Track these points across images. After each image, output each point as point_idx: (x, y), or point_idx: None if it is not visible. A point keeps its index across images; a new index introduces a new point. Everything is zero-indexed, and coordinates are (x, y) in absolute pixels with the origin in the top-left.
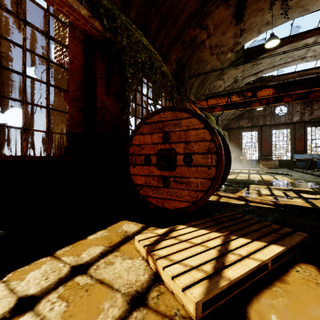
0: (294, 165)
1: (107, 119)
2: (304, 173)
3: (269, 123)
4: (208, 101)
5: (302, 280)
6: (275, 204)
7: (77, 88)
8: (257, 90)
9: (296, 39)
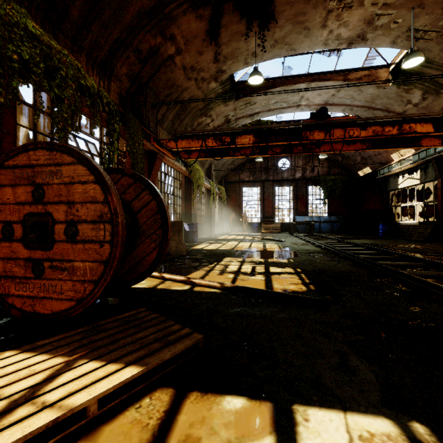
0: (294, 229)
1: None
2: (300, 238)
3: (272, 178)
4: (178, 143)
5: (128, 426)
6: (222, 286)
7: None
8: (237, 136)
9: (289, 82)
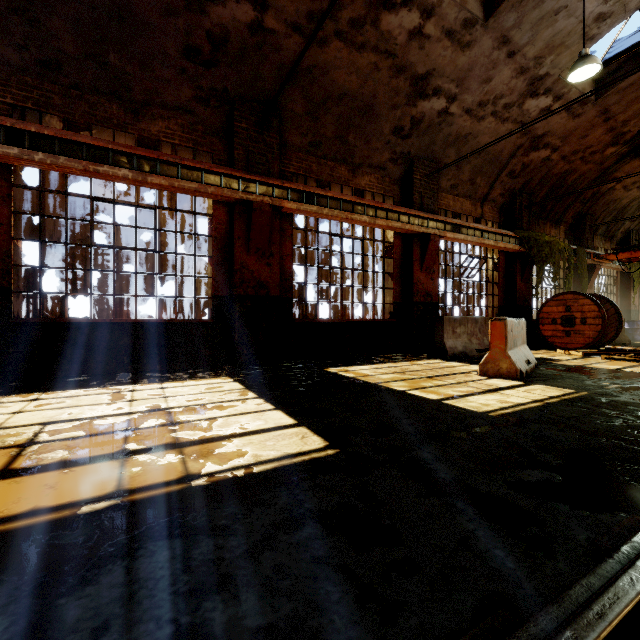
0: None
1: (520, 296)
2: None
3: None
4: (619, 255)
5: None
6: None
7: (502, 280)
8: None
9: None
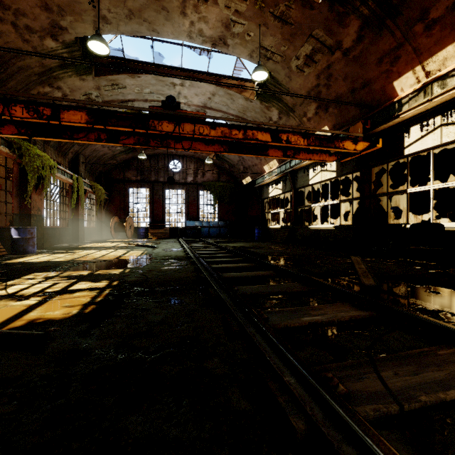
0: (181, 234)
1: None
2: (180, 243)
3: (163, 179)
4: None
5: None
6: None
7: None
8: (62, 110)
9: (162, 71)
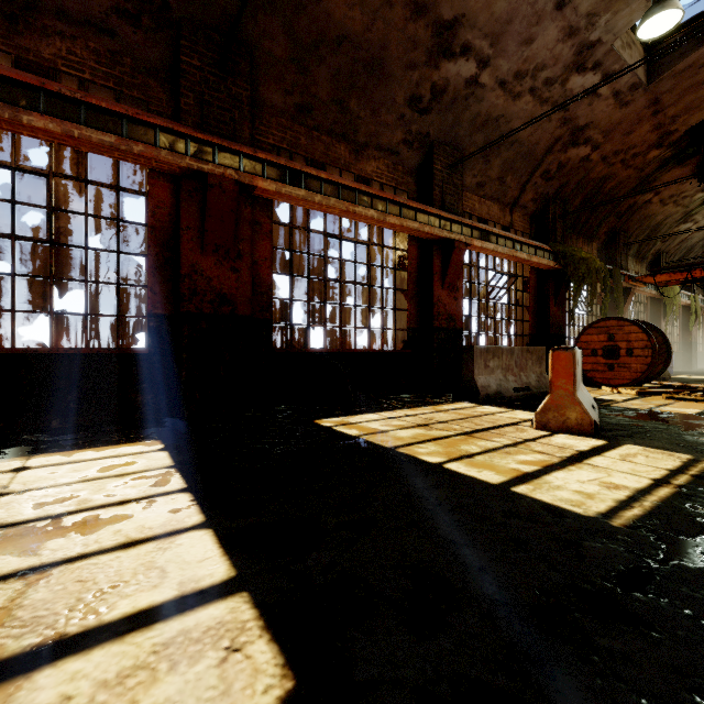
0: None
1: (554, 323)
2: None
3: None
4: (656, 277)
5: None
6: None
7: (533, 303)
8: None
9: None
